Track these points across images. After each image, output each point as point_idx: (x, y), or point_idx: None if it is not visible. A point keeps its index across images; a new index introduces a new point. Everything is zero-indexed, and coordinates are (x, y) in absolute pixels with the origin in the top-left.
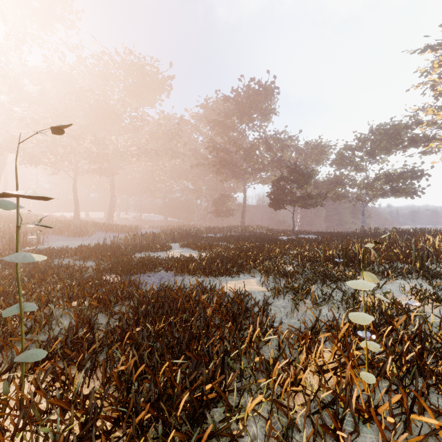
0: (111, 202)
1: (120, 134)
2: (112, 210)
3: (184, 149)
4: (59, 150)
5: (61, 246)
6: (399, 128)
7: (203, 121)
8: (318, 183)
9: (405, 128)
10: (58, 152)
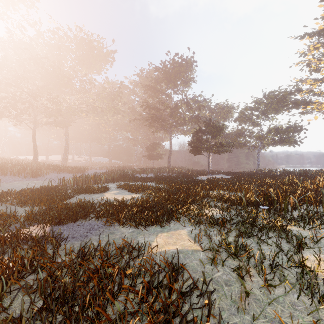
0: (65, 148)
1: (72, 94)
2: (66, 154)
3: (124, 107)
4: (21, 105)
5: (11, 188)
6: (285, 94)
7: (139, 86)
8: (225, 134)
9: (290, 94)
10: (18, 107)
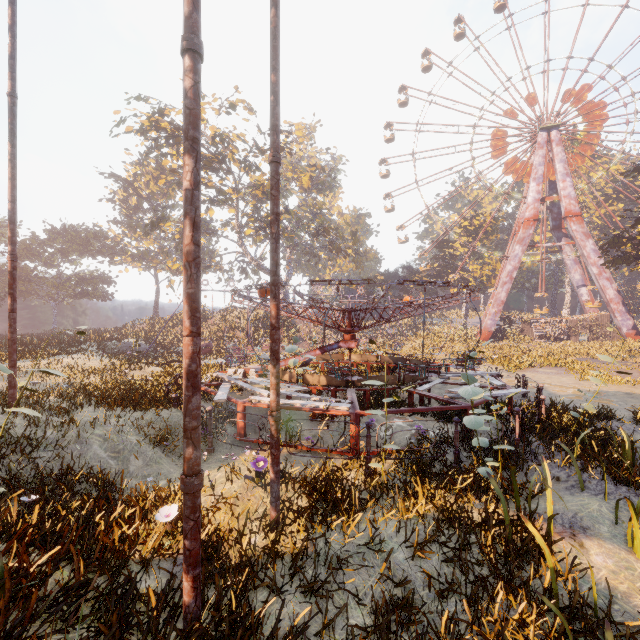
0: None
1: None
2: None
3: None
4: None
5: None
6: (90, 236)
7: None
8: None
9: (95, 239)
10: None
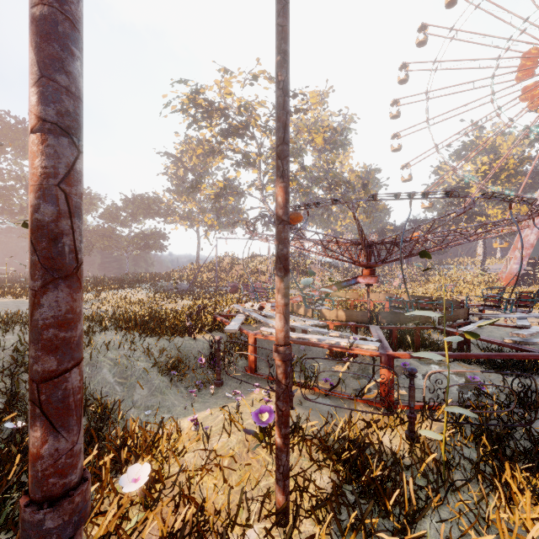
0: None
1: None
2: None
3: None
4: None
5: None
6: (151, 202)
7: None
8: (87, 232)
9: (154, 204)
10: None
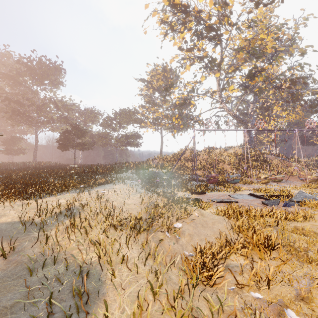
0: None
1: None
2: None
3: None
4: None
5: None
6: (131, 113)
7: None
8: (92, 135)
9: (133, 114)
10: None
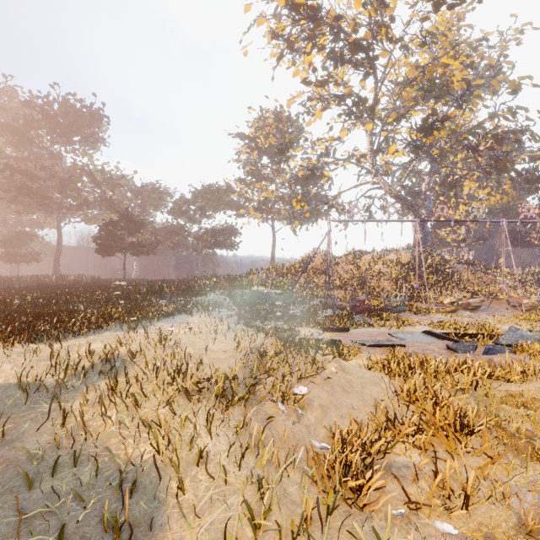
0: None
1: None
2: None
3: None
4: None
5: None
6: (221, 192)
7: None
8: (155, 230)
9: (225, 194)
10: None
